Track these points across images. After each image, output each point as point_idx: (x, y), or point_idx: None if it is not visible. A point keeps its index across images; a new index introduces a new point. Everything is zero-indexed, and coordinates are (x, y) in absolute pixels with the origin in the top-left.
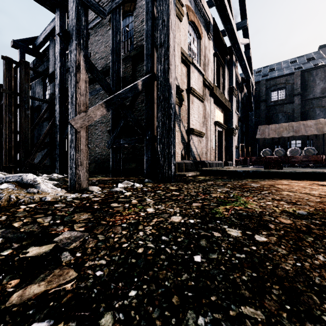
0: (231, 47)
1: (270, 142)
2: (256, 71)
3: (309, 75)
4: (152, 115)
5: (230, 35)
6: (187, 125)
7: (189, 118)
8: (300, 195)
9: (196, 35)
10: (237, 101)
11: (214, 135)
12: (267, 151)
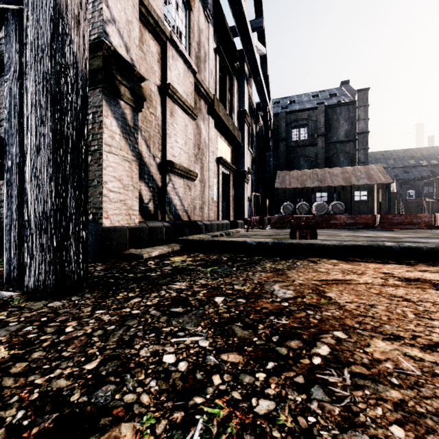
0: (241, 51)
1: (292, 194)
2: (274, 102)
3: (333, 113)
4: (20, 101)
5: (240, 26)
6: (162, 154)
7: (166, 142)
8: (438, 369)
9: (182, 1)
10: (251, 134)
11: (217, 180)
12: (288, 205)
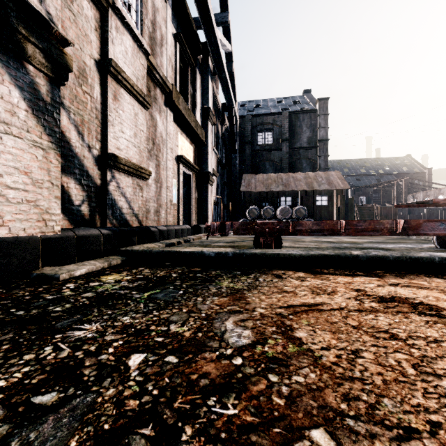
0: (205, 43)
1: (258, 198)
2: (240, 105)
3: (297, 119)
4: None
5: (202, 13)
6: (102, 145)
7: (107, 130)
8: None
9: None
10: (216, 134)
11: (177, 180)
12: (254, 209)
